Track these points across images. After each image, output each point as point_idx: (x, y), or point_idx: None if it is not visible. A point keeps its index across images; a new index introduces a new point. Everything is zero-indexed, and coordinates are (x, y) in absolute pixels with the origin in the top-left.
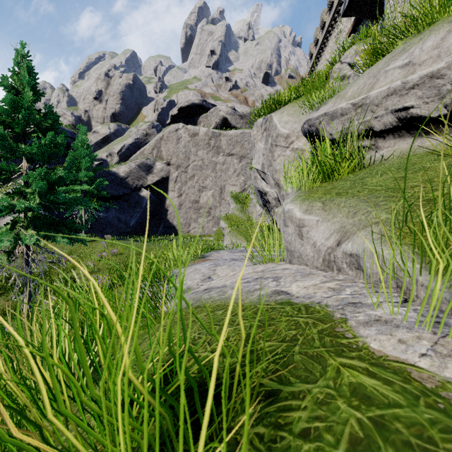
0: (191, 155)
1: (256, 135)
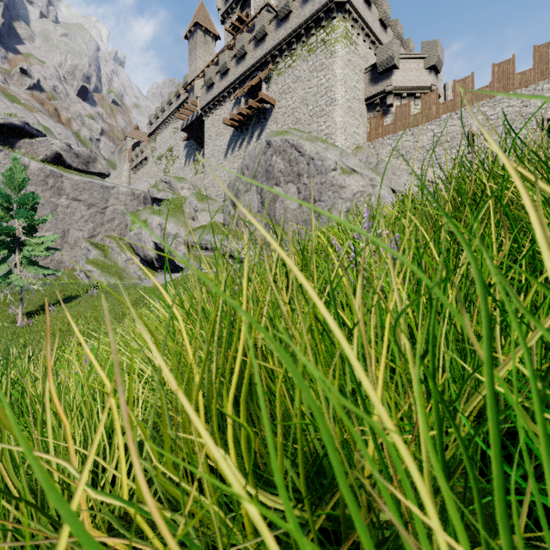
0: None
1: (152, 224)
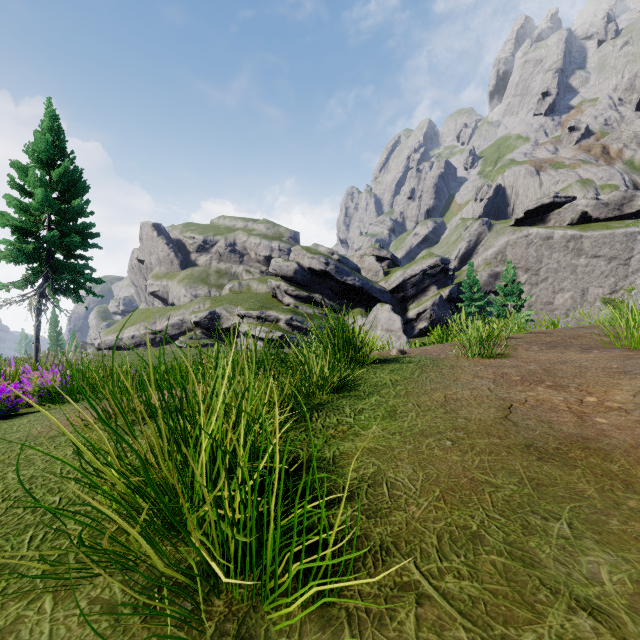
0: (543, 258)
1: (639, 285)
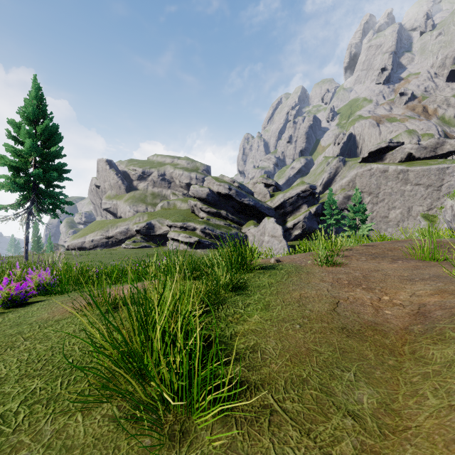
0: (381, 185)
1: (446, 205)
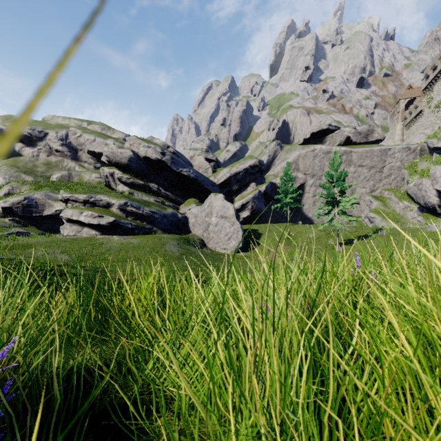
0: (325, 167)
1: (435, 174)
